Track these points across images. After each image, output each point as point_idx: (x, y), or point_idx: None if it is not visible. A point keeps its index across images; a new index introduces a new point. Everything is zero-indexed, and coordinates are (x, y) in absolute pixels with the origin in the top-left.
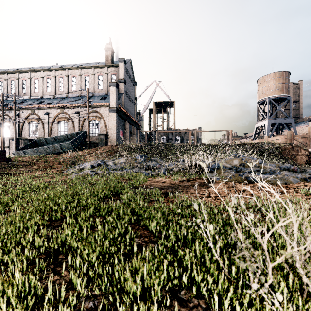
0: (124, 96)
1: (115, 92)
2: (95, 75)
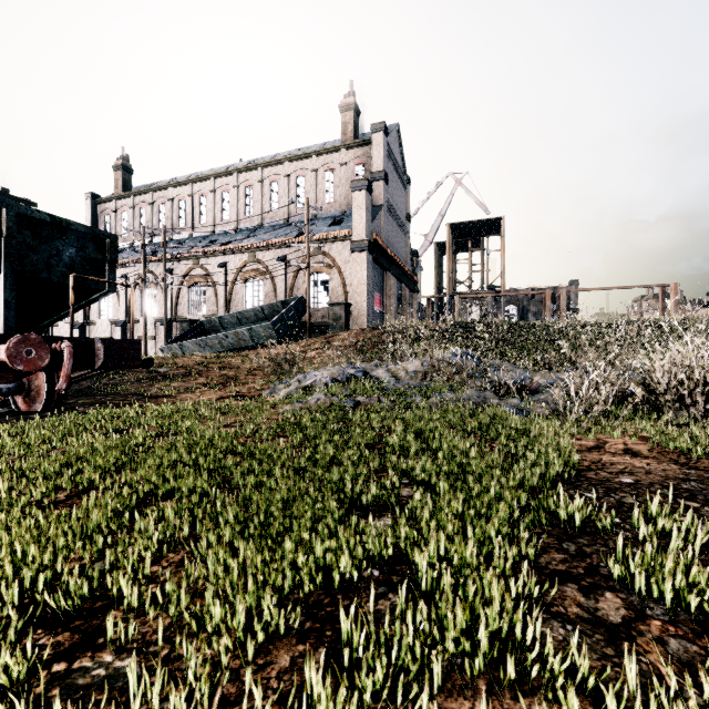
0: (384, 212)
1: (366, 203)
2: (318, 172)
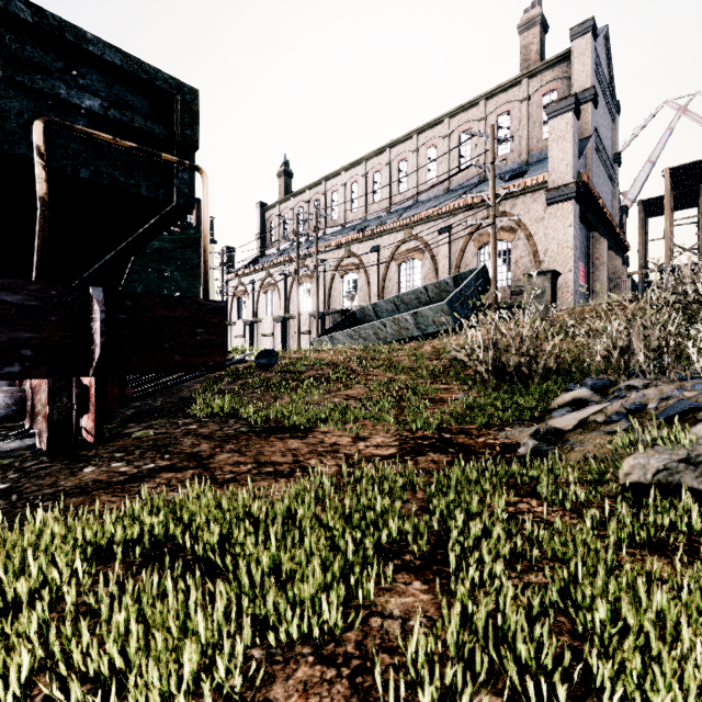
0: (592, 147)
1: (572, 130)
2: (488, 120)
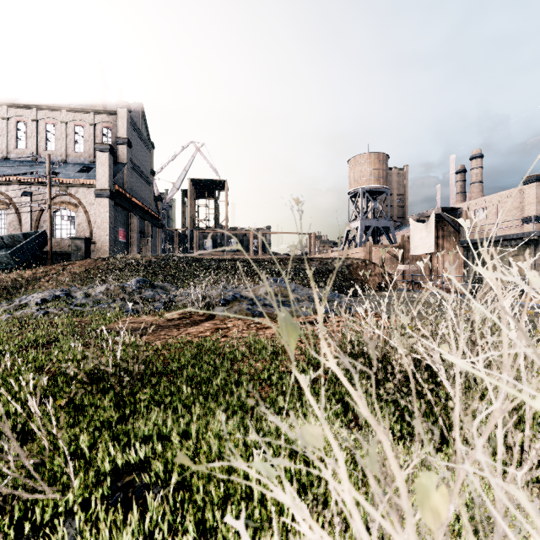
0: (128, 169)
1: (109, 162)
2: (69, 124)
